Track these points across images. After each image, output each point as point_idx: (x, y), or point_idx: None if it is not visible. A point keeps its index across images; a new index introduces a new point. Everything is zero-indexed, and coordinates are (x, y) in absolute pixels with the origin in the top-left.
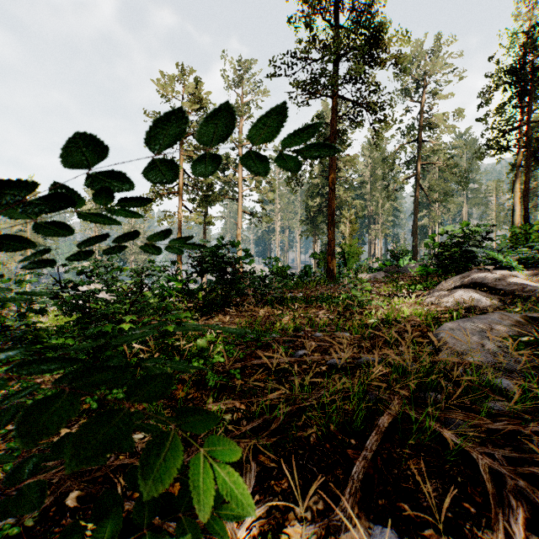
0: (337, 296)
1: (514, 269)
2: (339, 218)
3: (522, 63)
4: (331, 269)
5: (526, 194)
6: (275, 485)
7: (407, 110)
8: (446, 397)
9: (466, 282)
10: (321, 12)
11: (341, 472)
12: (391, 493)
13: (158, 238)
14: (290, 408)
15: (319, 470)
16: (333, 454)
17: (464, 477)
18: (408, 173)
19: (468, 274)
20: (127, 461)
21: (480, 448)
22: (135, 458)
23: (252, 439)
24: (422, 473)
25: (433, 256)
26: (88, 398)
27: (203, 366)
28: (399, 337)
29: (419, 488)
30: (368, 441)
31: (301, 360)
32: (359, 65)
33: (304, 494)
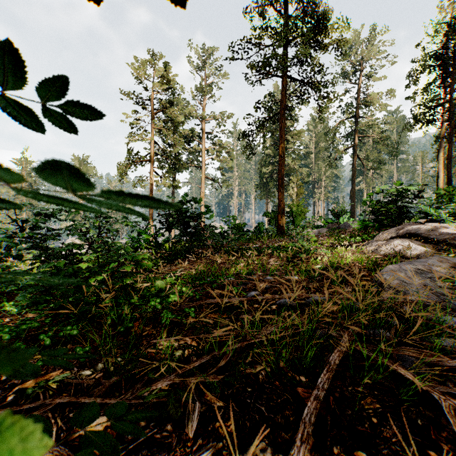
0: (286, 247)
1: (445, 222)
2: (288, 183)
3: (446, 48)
4: (281, 225)
5: (449, 161)
6: (220, 427)
7: (346, 91)
8: (394, 334)
9: (401, 233)
10: (272, 3)
11: (291, 413)
12: (346, 438)
13: (12, 79)
14: (239, 345)
15: (268, 410)
16: (282, 392)
17: (424, 420)
18: (347, 145)
19: (403, 227)
20: (67, 399)
21: (440, 387)
22: (78, 396)
23: (199, 376)
24: (378, 414)
25: (370, 212)
26: (42, 335)
27: (159, 305)
28: (343, 280)
29: (377, 431)
30: (319, 379)
31: (252, 299)
32: (305, 48)
33: (251, 438)
